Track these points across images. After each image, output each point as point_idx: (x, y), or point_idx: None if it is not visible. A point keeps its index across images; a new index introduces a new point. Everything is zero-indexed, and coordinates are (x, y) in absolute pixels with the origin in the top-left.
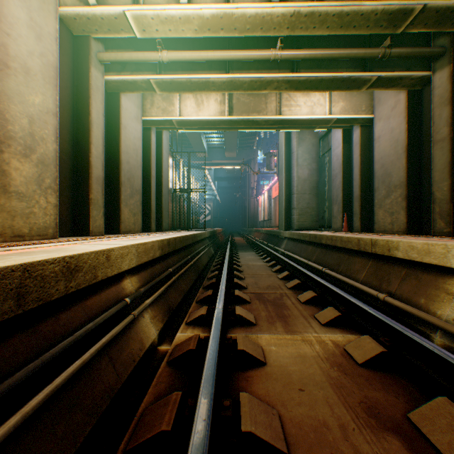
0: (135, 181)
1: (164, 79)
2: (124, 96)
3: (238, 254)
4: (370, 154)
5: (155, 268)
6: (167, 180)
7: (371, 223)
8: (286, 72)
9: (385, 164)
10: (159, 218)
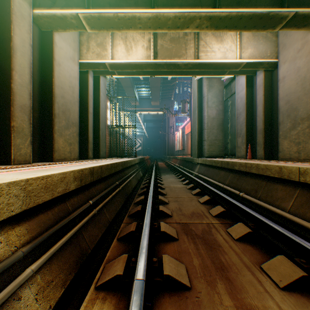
0: (71, 114)
1: (92, 13)
2: (58, 35)
3: (161, 176)
4: (272, 94)
5: (68, 203)
6: (104, 117)
7: (273, 152)
8: (208, 8)
9: (291, 100)
10: (97, 148)
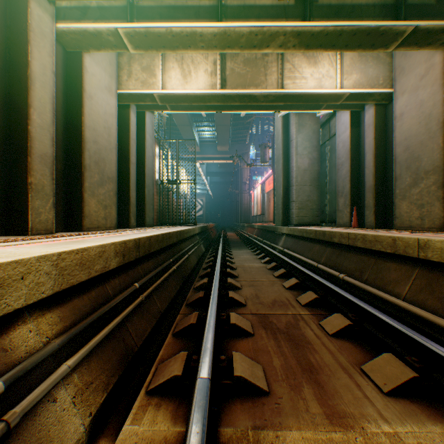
0: (107, 166)
1: (137, 29)
2: (89, 57)
3: (232, 252)
4: (387, 137)
5: (108, 286)
6: (152, 169)
7: (388, 218)
8: (296, 21)
9: (411, 146)
10: (142, 212)
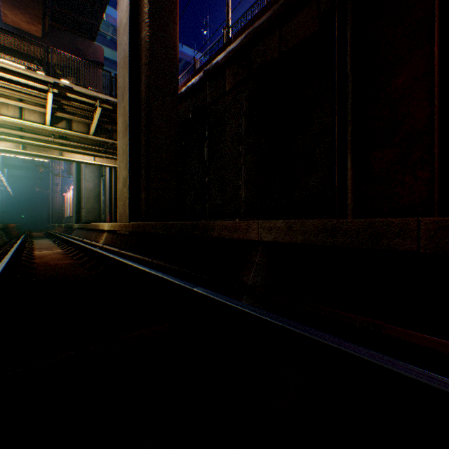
0: None
1: None
2: None
3: (34, 240)
4: None
5: None
6: None
7: None
8: (61, 144)
9: None
10: None
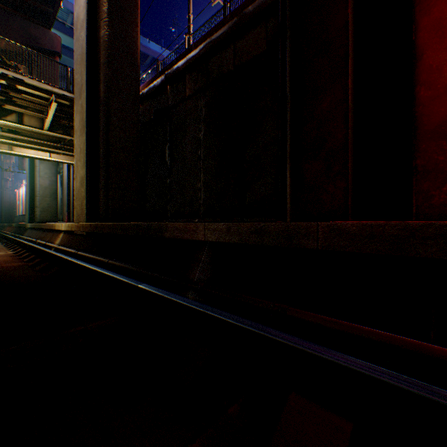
0: None
1: None
2: None
3: None
4: None
5: None
6: None
7: None
8: (10, 138)
9: None
10: None
